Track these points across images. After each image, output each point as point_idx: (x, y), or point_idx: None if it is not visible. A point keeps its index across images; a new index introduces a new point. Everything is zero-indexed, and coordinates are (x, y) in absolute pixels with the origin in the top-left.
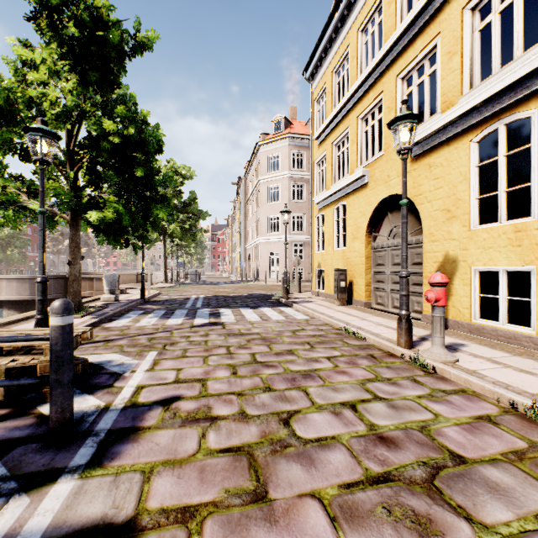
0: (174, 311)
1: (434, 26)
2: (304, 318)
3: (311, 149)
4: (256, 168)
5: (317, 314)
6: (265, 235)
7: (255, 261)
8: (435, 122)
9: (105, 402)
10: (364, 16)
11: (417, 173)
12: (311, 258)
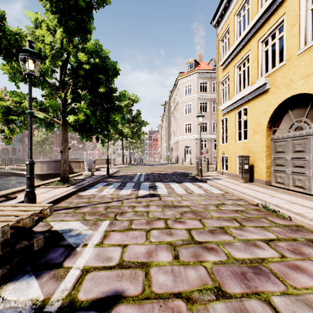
0: (126, 183)
1: None
2: (220, 192)
3: (217, 73)
4: (176, 94)
5: (230, 190)
6: (182, 135)
7: (176, 151)
8: None
9: (44, 294)
10: None
11: None
12: (217, 148)
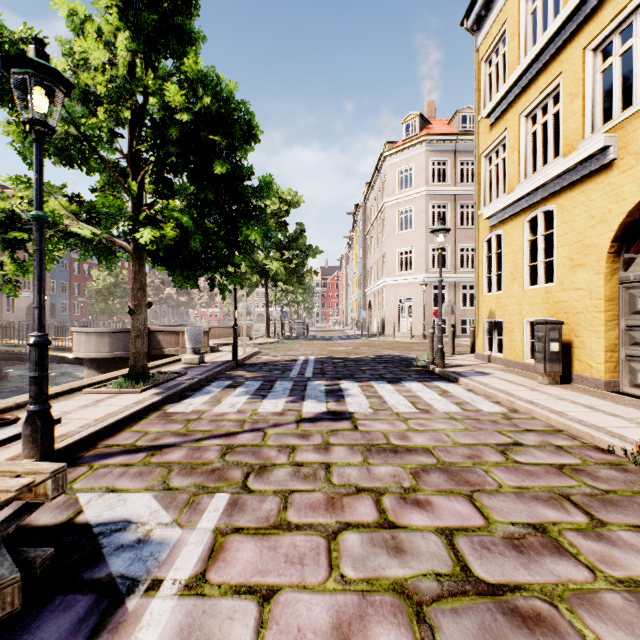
0: (273, 383)
1: None
2: (497, 410)
3: (475, 135)
4: (380, 188)
5: (523, 405)
6: (392, 275)
7: (379, 309)
8: None
9: None
10: None
11: None
12: (475, 303)
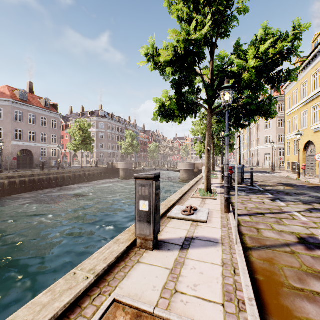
0: None
1: (318, 99)
2: (277, 175)
3: (284, 116)
4: None
5: (282, 174)
6: (262, 145)
7: (256, 157)
8: (316, 126)
9: None
10: (302, 81)
11: (315, 136)
12: (284, 157)
